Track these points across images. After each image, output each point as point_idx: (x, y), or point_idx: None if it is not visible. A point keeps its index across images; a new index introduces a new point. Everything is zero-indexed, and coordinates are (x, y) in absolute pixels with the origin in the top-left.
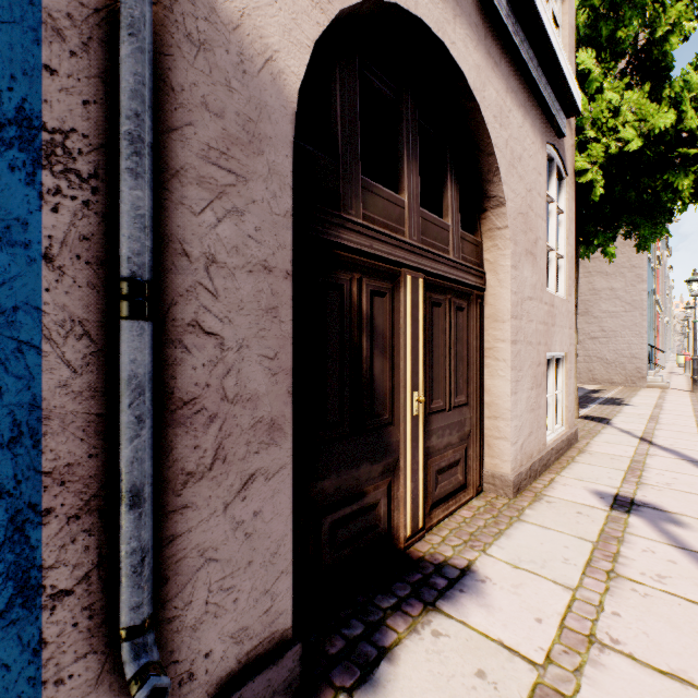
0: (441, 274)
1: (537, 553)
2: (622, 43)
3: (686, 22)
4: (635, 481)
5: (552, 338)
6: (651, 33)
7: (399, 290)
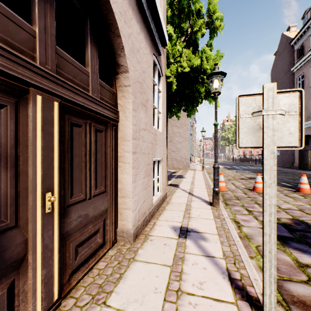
0: (79, 103)
1: (140, 290)
2: (183, 28)
3: (203, 28)
4: (188, 216)
5: (156, 151)
6: (192, 29)
7: (27, 106)
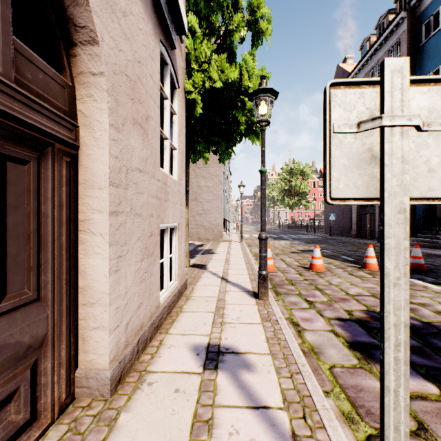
0: None
1: None
2: (212, 23)
3: (242, 28)
4: (220, 322)
5: (165, 212)
6: (227, 28)
7: None
